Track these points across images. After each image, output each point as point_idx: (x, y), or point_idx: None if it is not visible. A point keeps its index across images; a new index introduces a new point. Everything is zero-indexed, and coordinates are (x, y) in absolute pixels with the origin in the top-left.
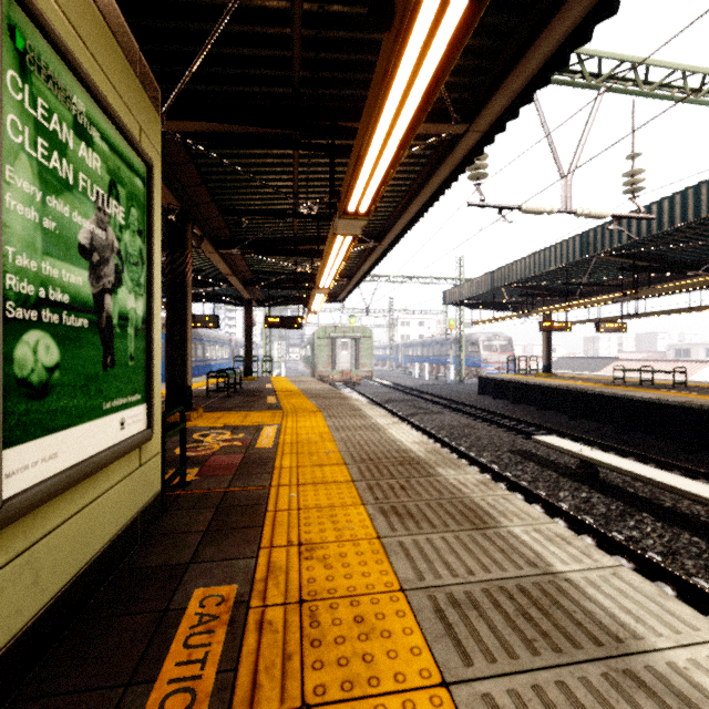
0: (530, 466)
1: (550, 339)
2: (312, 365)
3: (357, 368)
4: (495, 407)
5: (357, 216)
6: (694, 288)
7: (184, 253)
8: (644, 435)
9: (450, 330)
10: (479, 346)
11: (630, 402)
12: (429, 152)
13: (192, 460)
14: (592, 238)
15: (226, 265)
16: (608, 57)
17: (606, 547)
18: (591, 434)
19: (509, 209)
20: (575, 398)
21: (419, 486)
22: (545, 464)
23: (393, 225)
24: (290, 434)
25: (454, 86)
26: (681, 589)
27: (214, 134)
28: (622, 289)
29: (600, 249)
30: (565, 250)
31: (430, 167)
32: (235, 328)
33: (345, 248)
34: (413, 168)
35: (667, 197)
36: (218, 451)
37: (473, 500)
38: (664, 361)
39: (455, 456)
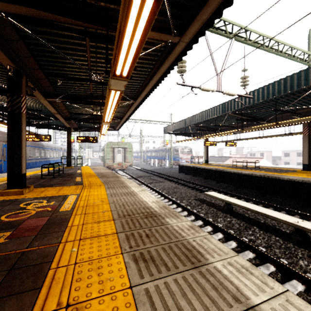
0: (204, 206)
1: (207, 149)
2: (104, 160)
3: (125, 161)
4: (186, 178)
5: (121, 78)
6: (264, 128)
7: (20, 96)
8: (246, 189)
9: (166, 145)
10: (178, 151)
11: (241, 175)
12: (159, 54)
13: (10, 224)
14: (226, 106)
15: (53, 107)
16: (236, 24)
17: (241, 246)
18: (225, 189)
19: (195, 88)
20: (219, 174)
21: (157, 233)
22: (210, 205)
23: (142, 92)
24: (84, 200)
25: (173, 15)
26: (278, 266)
27: (30, 17)
28: (237, 128)
29: (230, 110)
30: (215, 110)
31: (160, 62)
32: (64, 142)
33: (116, 99)
34: (152, 62)
35: (256, 89)
36: (33, 215)
37: (189, 241)
38: (247, 158)
39: (171, 203)
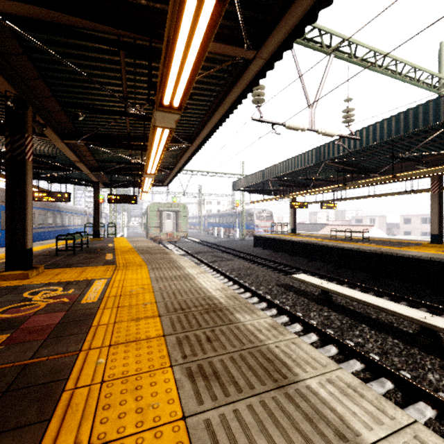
0: (290, 295)
1: (295, 213)
2: (146, 229)
3: (177, 231)
4: (265, 254)
5: (171, 109)
6: (376, 183)
7: (24, 136)
8: (350, 270)
9: (236, 207)
10: (253, 216)
11: (343, 250)
12: (226, 75)
13: (8, 323)
14: (322, 151)
15: (73, 153)
16: (336, 34)
17: (344, 352)
18: (321, 270)
19: (278, 125)
20: (311, 248)
21: (222, 336)
22: (299, 293)
23: (201, 130)
24: (117, 287)
25: (247, 19)
26: (397, 382)
27: (37, 21)
28: (337, 183)
29: (327, 158)
30: (307, 158)
31: (227, 88)
32: (90, 203)
33: (164, 140)
34: (215, 88)
35: (365, 128)
36: (42, 310)
37: (269, 347)
38: (351, 226)
39: (243, 290)
